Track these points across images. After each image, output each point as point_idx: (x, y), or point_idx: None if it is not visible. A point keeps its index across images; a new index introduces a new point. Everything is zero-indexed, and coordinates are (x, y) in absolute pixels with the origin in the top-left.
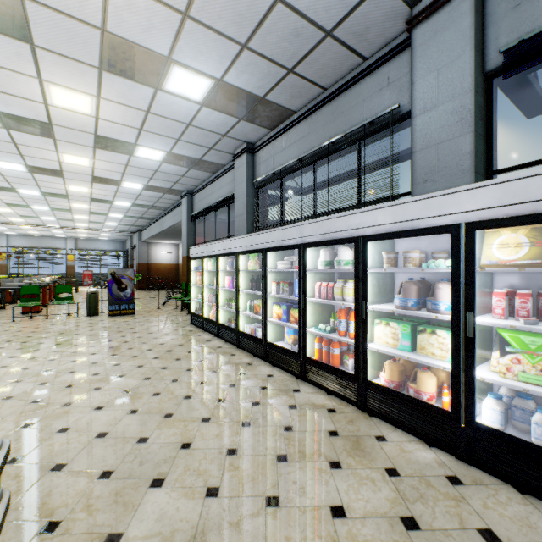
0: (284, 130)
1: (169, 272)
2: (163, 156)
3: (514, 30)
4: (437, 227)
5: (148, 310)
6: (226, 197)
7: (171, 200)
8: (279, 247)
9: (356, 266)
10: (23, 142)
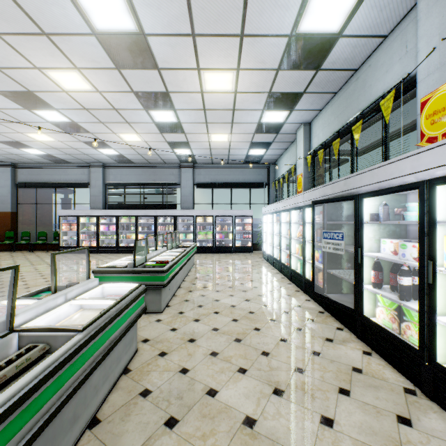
0: (129, 167)
1: None
2: (41, 153)
3: (198, 179)
4: (191, 215)
5: None
6: (78, 183)
7: None
8: (145, 216)
9: (174, 222)
10: None
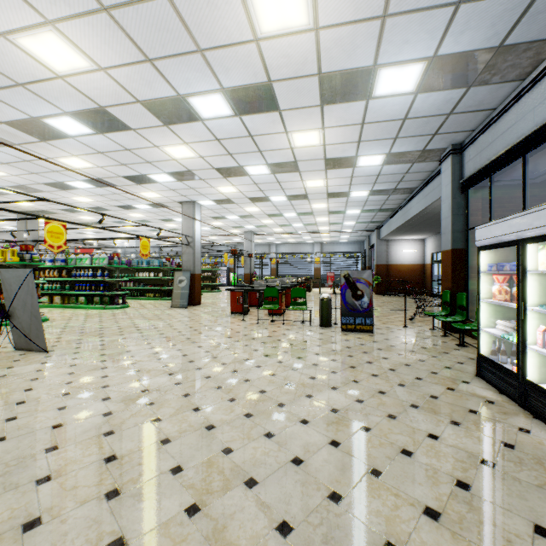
0: None
1: (412, 274)
2: (418, 76)
3: None
4: None
5: (390, 327)
6: None
7: (421, 173)
8: None
9: None
10: (256, 131)
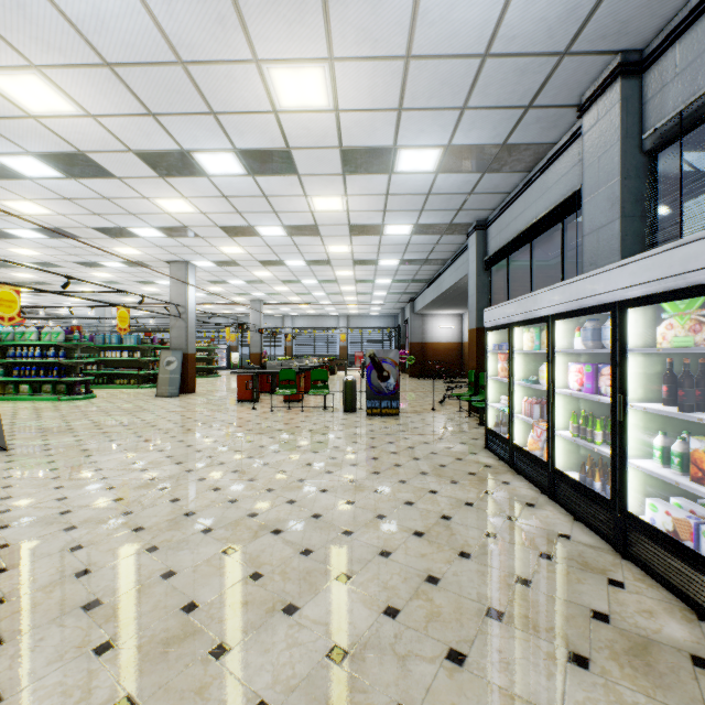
0: None
1: (450, 354)
2: (437, 159)
3: None
4: None
5: (418, 410)
6: (558, 204)
7: (451, 245)
8: None
9: None
10: (271, 192)
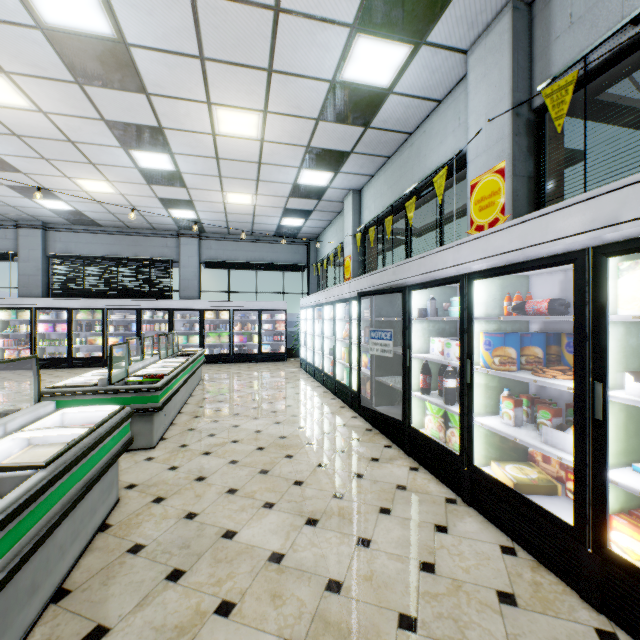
0: (91, 232)
1: None
2: None
3: (207, 255)
4: (196, 309)
5: None
6: None
7: None
8: (121, 308)
9: (170, 318)
10: None
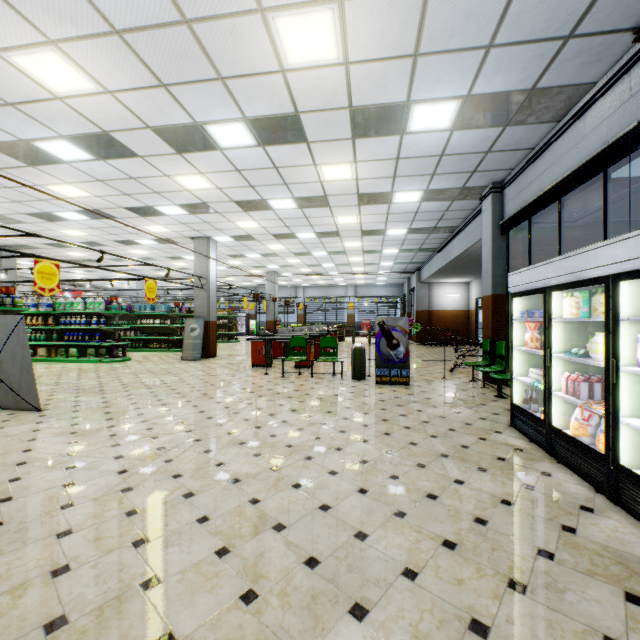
0: None
1: (456, 321)
2: (453, 113)
3: None
4: None
5: (428, 379)
6: (601, 150)
7: (462, 211)
8: None
9: None
10: (281, 163)
